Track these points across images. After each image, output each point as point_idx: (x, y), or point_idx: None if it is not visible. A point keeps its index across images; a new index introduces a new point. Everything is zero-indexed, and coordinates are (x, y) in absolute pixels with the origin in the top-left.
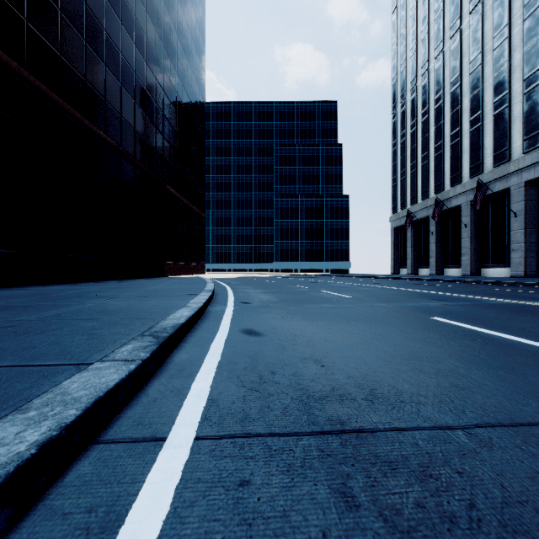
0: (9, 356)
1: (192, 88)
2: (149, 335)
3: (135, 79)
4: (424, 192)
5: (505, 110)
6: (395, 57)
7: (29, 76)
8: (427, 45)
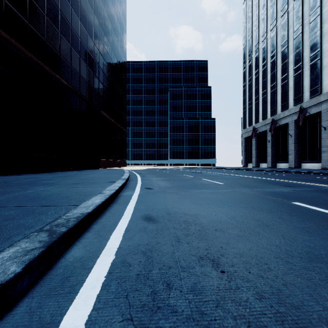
0: None
1: (117, 50)
2: (46, 230)
3: (80, 42)
4: (263, 115)
5: (318, 61)
6: (245, 31)
7: (6, 36)
8: (265, 22)
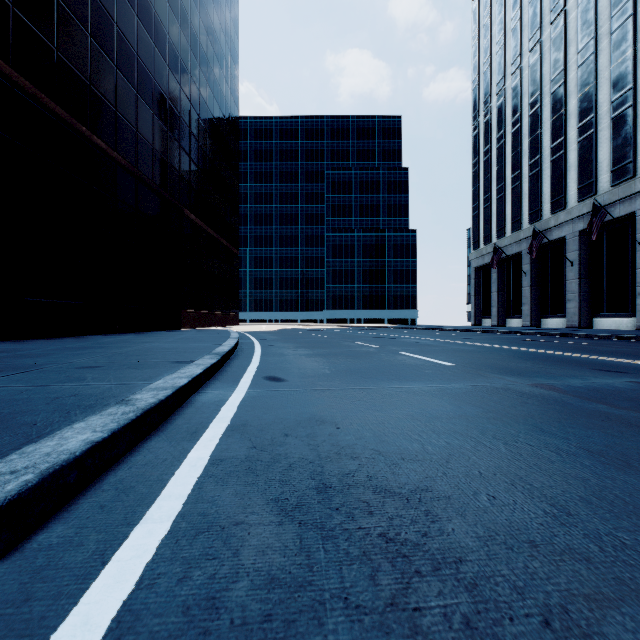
0: None
1: (220, 87)
2: None
3: (137, 63)
4: (514, 222)
5: (629, 111)
6: (476, 54)
7: None
8: (519, 35)
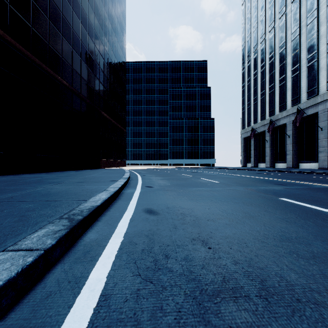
0: None
1: (117, 51)
2: (66, 218)
3: (81, 44)
4: (262, 115)
5: (315, 63)
6: (243, 32)
7: (11, 39)
8: (264, 23)
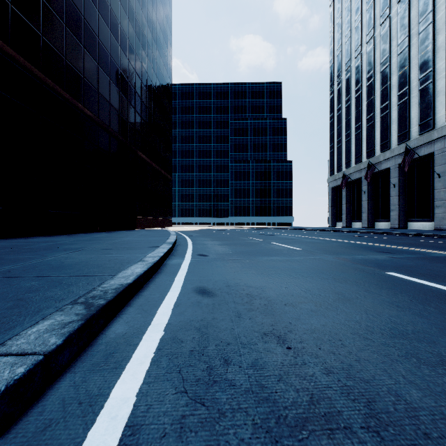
0: None
1: (160, 69)
2: (82, 303)
3: (110, 60)
4: (357, 157)
5: (430, 85)
6: (332, 43)
7: (13, 53)
8: (360, 31)
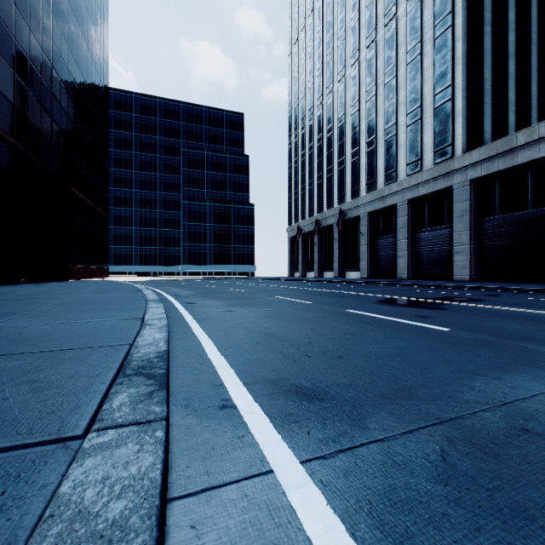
0: (109, 306)
1: (96, 86)
2: (152, 301)
3: (42, 83)
4: (310, 211)
5: (357, 160)
6: (290, 94)
7: None
8: (312, 93)
